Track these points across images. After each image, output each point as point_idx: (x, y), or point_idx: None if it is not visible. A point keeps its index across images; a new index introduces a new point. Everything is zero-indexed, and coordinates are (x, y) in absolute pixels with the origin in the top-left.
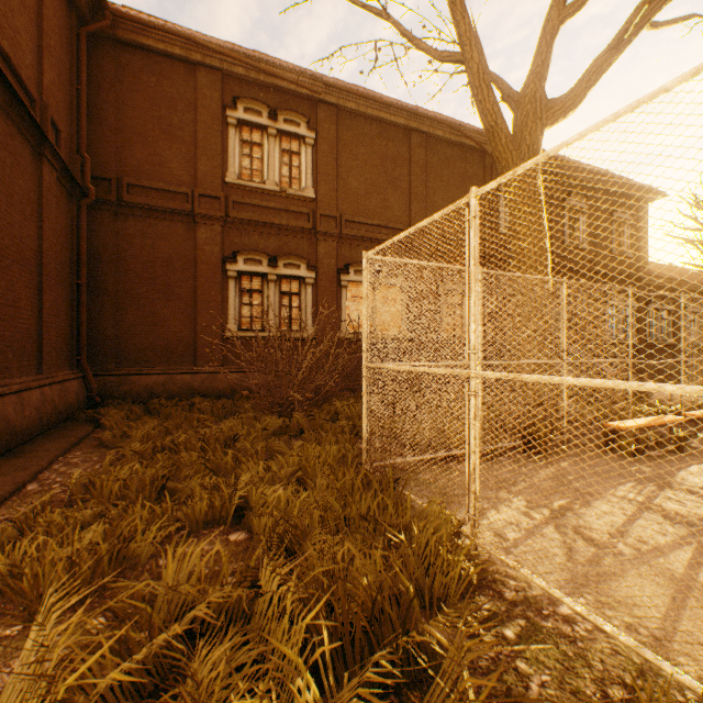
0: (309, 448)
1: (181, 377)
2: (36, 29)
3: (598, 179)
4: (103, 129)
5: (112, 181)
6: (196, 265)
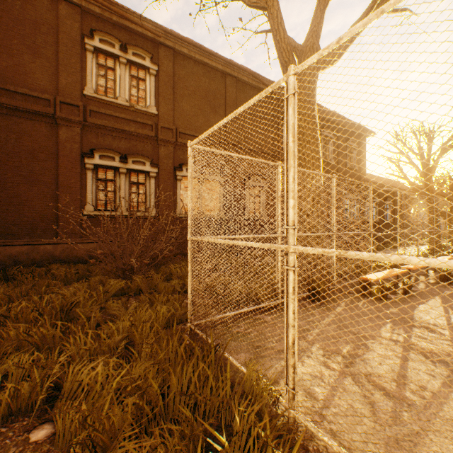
0: (141, 311)
1: (44, 247)
2: None
3: (339, 120)
4: None
5: None
6: (57, 157)
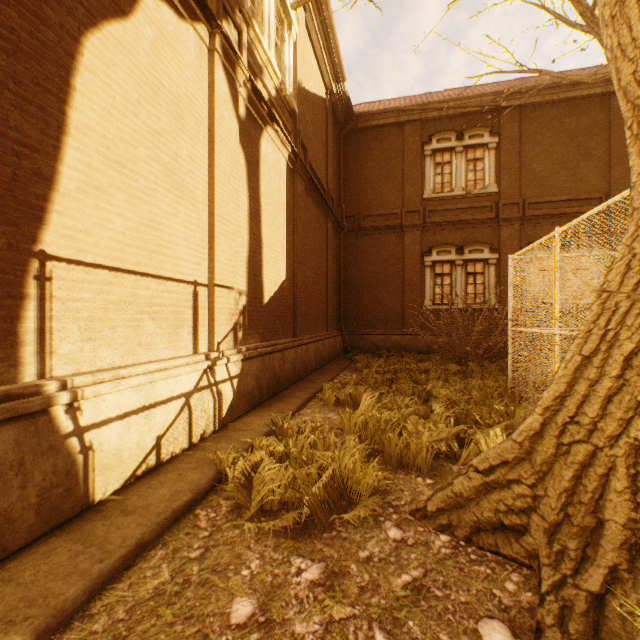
0: (472, 381)
1: (393, 337)
2: (325, 152)
3: None
4: (350, 186)
5: (355, 217)
6: (402, 260)
